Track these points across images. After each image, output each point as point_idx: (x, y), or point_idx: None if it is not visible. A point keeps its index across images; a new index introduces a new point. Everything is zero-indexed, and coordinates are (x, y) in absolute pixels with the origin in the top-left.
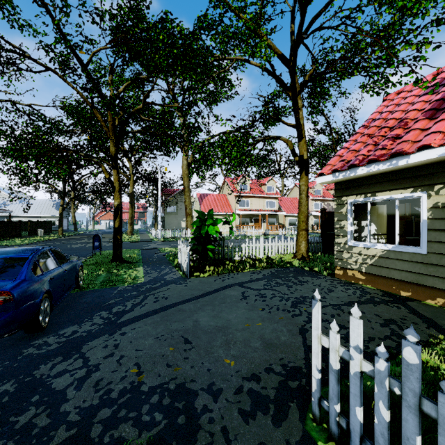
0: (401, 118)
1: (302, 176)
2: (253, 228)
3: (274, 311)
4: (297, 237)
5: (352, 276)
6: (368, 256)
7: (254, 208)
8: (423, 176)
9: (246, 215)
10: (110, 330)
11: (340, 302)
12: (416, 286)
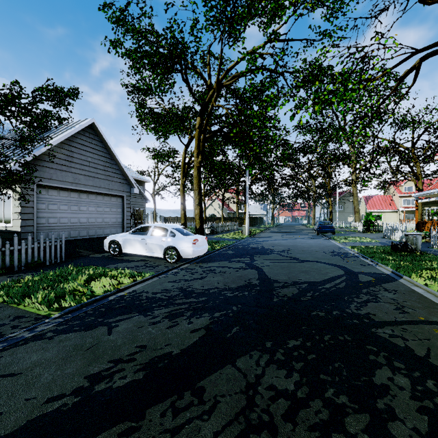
0: None
1: None
2: None
3: None
4: None
5: None
6: None
7: None
8: None
9: (411, 211)
10: (348, 235)
11: None
12: None
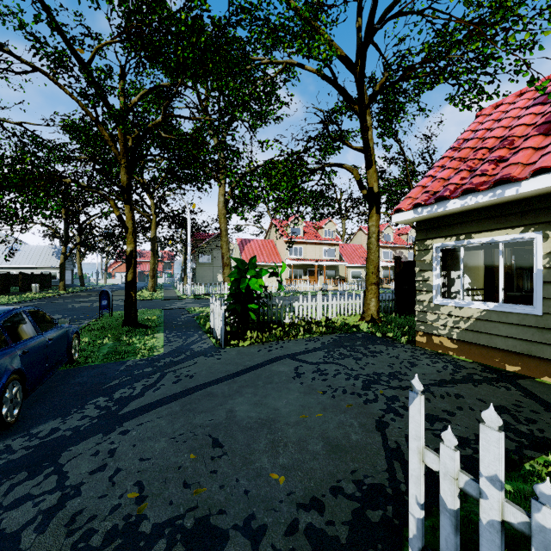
0: (503, 136)
1: (372, 214)
2: (307, 282)
3: (339, 394)
4: (366, 293)
5: (440, 344)
6: (462, 318)
7: (308, 257)
8: (538, 211)
9: (299, 266)
10: (106, 427)
11: (428, 381)
12: (528, 358)
